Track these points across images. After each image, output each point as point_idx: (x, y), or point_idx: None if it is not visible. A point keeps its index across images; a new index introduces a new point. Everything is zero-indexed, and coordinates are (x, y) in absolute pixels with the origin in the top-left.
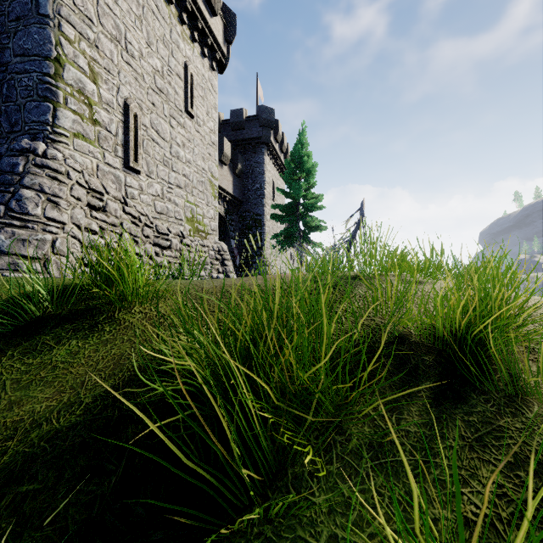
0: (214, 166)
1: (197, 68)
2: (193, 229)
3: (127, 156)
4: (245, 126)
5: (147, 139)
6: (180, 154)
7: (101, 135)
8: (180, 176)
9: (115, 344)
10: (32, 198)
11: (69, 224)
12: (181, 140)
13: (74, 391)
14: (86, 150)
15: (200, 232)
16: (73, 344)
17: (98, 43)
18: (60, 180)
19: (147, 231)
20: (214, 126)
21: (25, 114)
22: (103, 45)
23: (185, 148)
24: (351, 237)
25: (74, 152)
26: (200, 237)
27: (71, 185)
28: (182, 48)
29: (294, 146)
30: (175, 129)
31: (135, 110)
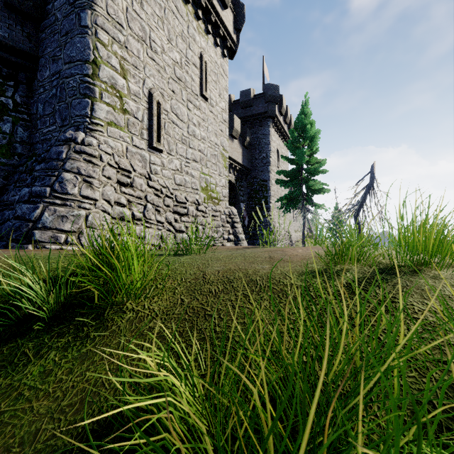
0: (225, 141)
1: (210, 56)
2: (207, 197)
3: (151, 138)
4: (253, 104)
5: (168, 122)
6: (196, 133)
7: (130, 122)
8: (196, 152)
9: (93, 360)
10: (71, 180)
11: (100, 200)
12: (197, 120)
13: (20, 450)
14: (117, 136)
15: (213, 198)
16: (51, 356)
17: (127, 44)
18: (94, 163)
19: (167, 201)
20: (225, 106)
21: (71, 110)
22: (132, 45)
23: (200, 127)
24: (360, 201)
25: (107, 138)
26: (213, 203)
27: (103, 166)
28: (198, 41)
29: (298, 116)
30: (191, 111)
31: (157, 98)
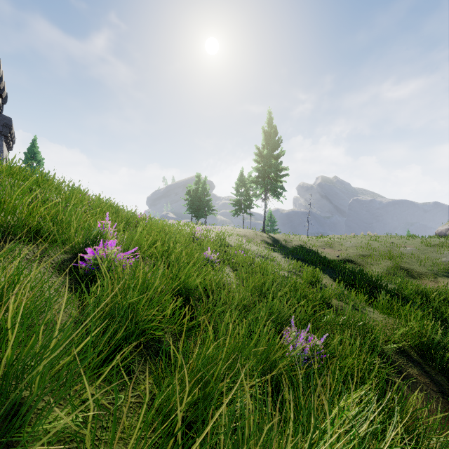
0: None
1: None
2: None
3: None
4: None
5: None
6: None
7: None
8: None
9: None
10: None
11: None
12: None
13: None
14: None
15: None
16: None
17: None
18: None
19: None
20: None
21: None
22: None
23: None
24: None
25: None
26: None
27: None
28: None
29: (31, 147)
30: None
31: None
